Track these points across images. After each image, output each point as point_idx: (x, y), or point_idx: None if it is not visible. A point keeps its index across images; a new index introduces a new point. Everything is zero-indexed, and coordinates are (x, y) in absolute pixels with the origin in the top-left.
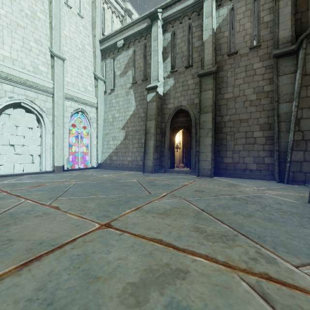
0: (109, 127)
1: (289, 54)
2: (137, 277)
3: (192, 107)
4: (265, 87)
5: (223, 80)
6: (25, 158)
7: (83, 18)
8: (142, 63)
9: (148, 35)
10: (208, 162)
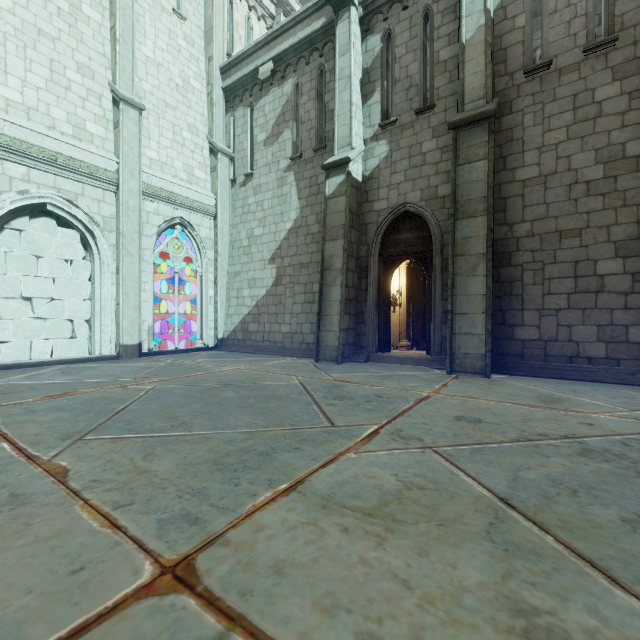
0: (241, 258)
1: None
2: None
3: (432, 206)
4: (628, 145)
5: (512, 136)
6: (56, 327)
7: (186, 20)
8: (315, 111)
9: (328, 46)
10: (476, 339)
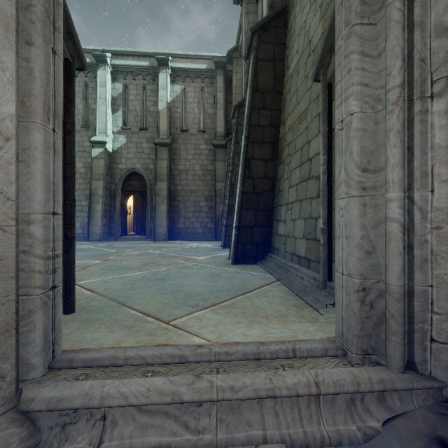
0: None
1: (222, 147)
2: (141, 264)
3: (147, 172)
4: (208, 166)
5: (176, 152)
6: None
7: None
8: (82, 105)
9: (91, 74)
10: (163, 228)
